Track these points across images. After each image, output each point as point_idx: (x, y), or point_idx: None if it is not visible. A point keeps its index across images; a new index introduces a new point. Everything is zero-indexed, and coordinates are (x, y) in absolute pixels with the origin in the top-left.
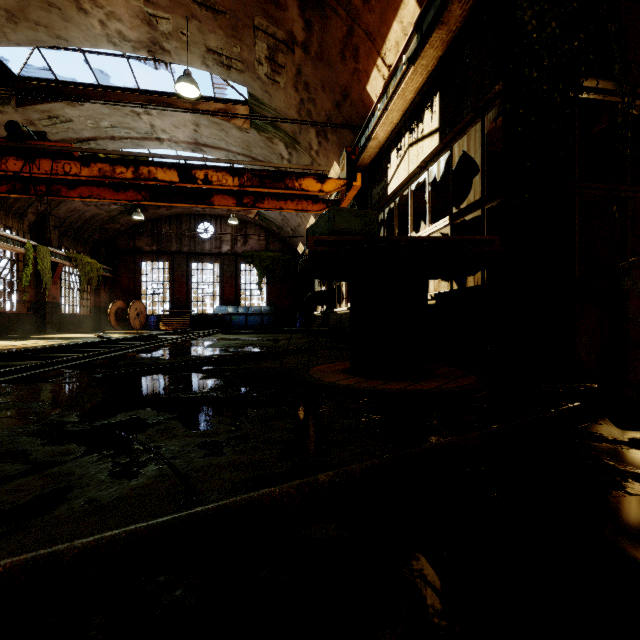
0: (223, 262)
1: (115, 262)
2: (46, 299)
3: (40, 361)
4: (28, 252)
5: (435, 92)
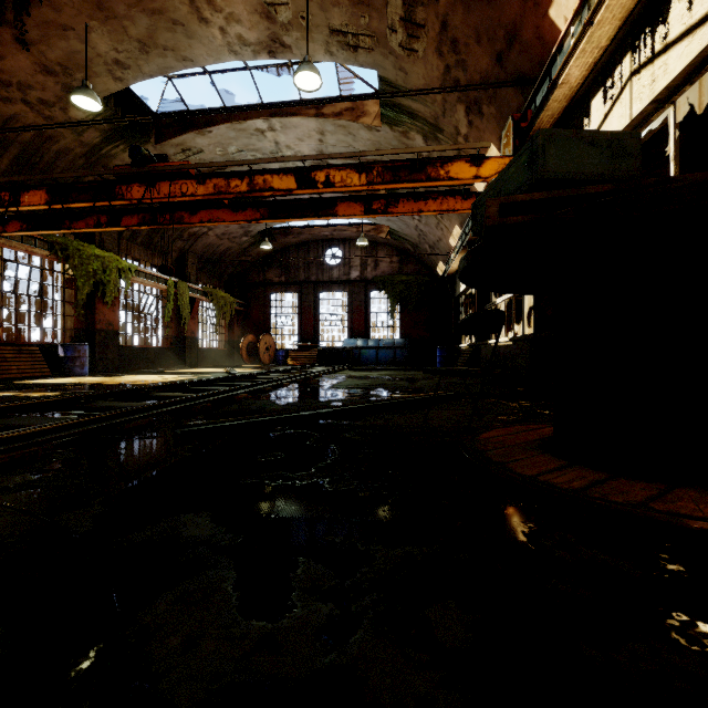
0: (352, 290)
1: (247, 295)
2: (185, 334)
3: (144, 403)
4: (170, 288)
5: None
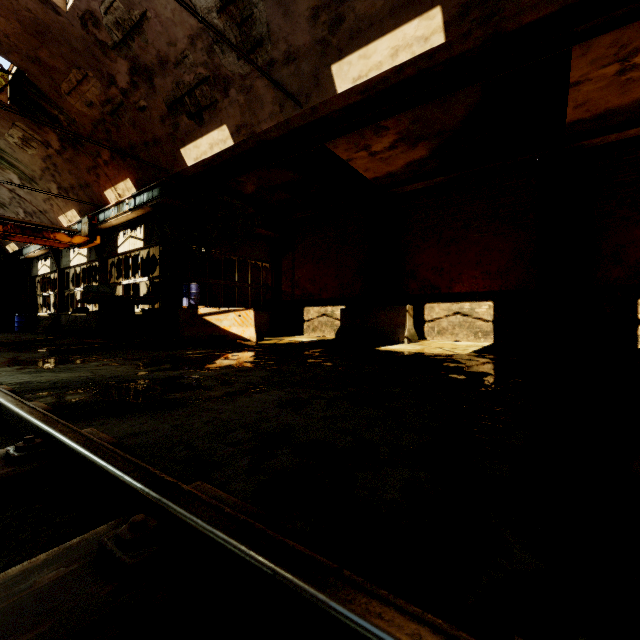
0: None
1: None
2: None
3: None
4: None
5: (142, 223)
